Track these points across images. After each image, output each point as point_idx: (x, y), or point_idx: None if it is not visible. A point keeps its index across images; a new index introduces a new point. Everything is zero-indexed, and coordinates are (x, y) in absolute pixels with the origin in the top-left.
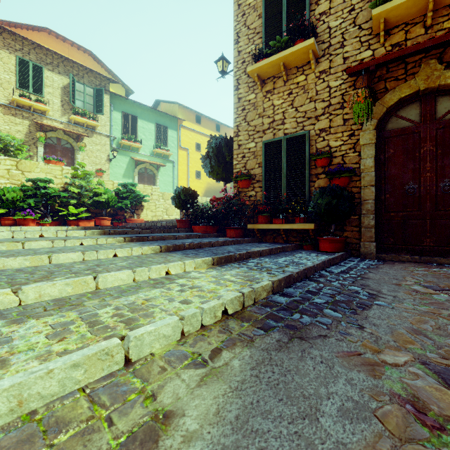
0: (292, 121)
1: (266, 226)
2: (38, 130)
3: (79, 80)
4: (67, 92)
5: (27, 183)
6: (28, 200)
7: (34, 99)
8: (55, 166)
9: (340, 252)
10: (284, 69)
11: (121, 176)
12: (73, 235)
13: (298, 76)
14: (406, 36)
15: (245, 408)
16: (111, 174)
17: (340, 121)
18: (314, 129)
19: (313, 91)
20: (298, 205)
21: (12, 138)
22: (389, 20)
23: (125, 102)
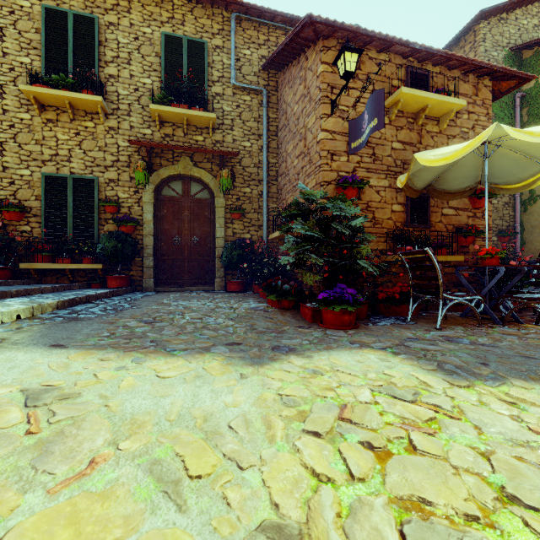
0: (80, 162)
1: (47, 266)
2: None
3: None
4: None
5: None
6: None
7: None
8: None
9: (126, 287)
10: (70, 108)
11: None
12: None
13: (87, 121)
14: (173, 132)
15: (45, 334)
16: None
17: (128, 177)
18: (104, 177)
19: (103, 142)
20: (86, 246)
21: None
22: (162, 116)
23: None
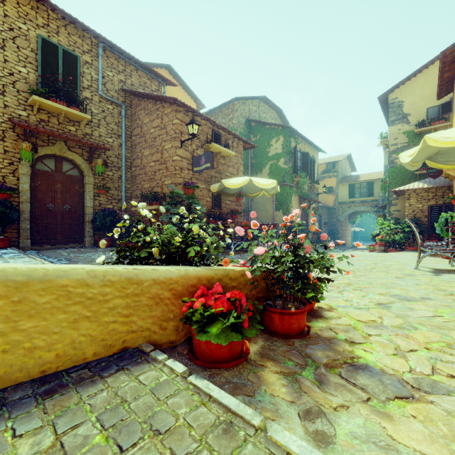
0: None
1: None
2: None
3: None
4: None
5: None
6: None
7: None
8: None
9: (10, 247)
10: None
11: None
12: None
13: None
14: (49, 119)
15: None
16: None
17: (2, 150)
18: None
19: None
20: None
21: None
22: (41, 105)
23: None
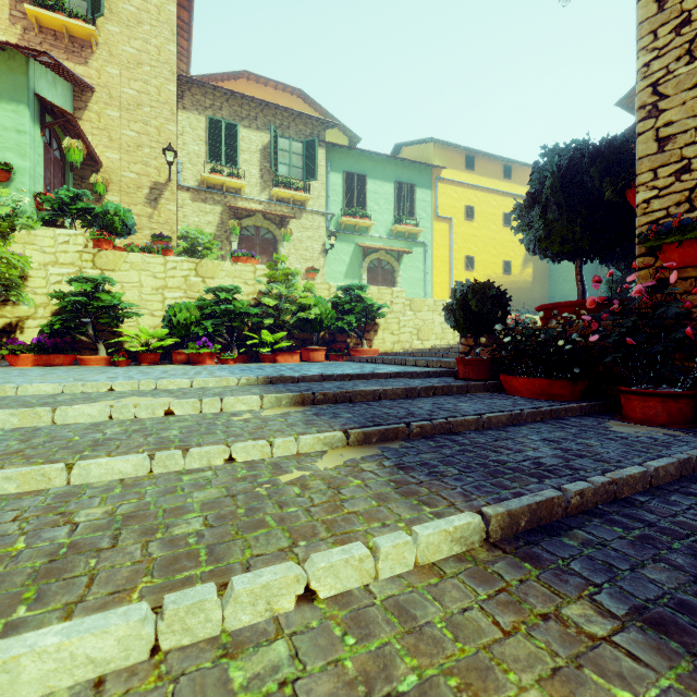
0: None
1: None
2: (231, 218)
3: (284, 133)
4: (268, 155)
5: (207, 296)
6: (205, 323)
7: (227, 173)
8: (246, 266)
9: None
10: None
11: (341, 277)
12: (235, 407)
13: None
14: None
15: None
16: (327, 273)
17: None
18: None
19: None
20: None
21: (200, 234)
22: None
23: (348, 155)
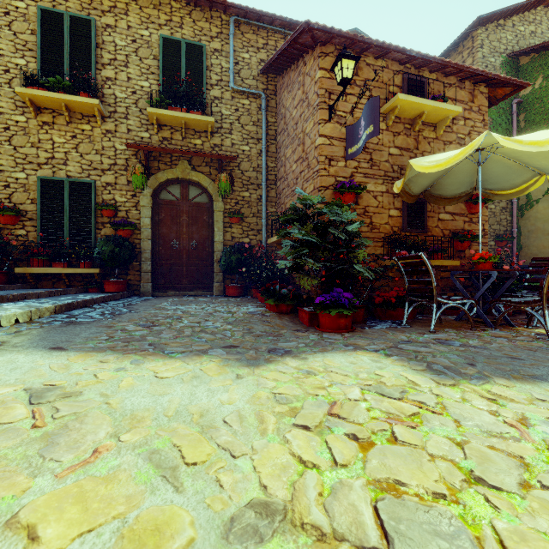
0: (76, 166)
1: (43, 270)
2: None
3: None
4: None
5: None
6: None
7: None
8: None
9: (123, 291)
10: (67, 111)
11: None
12: None
13: (84, 124)
14: (171, 136)
15: (44, 337)
16: None
17: (125, 181)
18: (101, 181)
19: (100, 145)
20: (83, 250)
21: None
22: (160, 119)
23: None
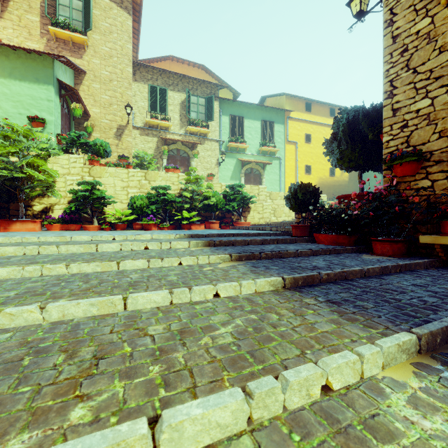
0: None
1: None
2: (163, 144)
3: (194, 93)
4: (184, 106)
5: (151, 191)
6: (151, 207)
7: (160, 118)
8: (173, 174)
9: None
10: None
11: (228, 179)
12: (177, 246)
13: None
14: None
15: None
16: (220, 177)
17: None
18: None
19: None
20: None
21: (145, 154)
22: None
23: (232, 105)
